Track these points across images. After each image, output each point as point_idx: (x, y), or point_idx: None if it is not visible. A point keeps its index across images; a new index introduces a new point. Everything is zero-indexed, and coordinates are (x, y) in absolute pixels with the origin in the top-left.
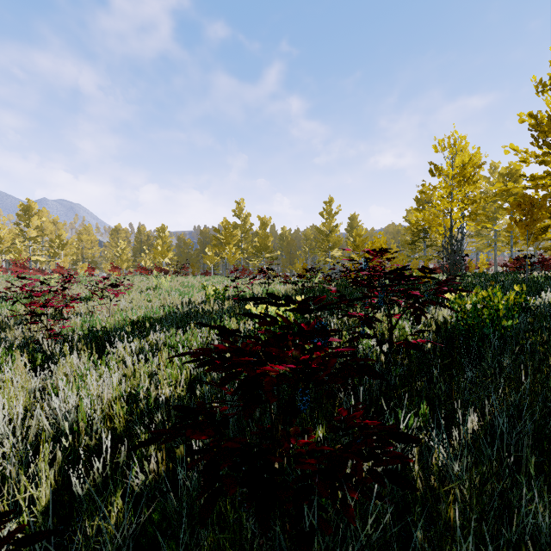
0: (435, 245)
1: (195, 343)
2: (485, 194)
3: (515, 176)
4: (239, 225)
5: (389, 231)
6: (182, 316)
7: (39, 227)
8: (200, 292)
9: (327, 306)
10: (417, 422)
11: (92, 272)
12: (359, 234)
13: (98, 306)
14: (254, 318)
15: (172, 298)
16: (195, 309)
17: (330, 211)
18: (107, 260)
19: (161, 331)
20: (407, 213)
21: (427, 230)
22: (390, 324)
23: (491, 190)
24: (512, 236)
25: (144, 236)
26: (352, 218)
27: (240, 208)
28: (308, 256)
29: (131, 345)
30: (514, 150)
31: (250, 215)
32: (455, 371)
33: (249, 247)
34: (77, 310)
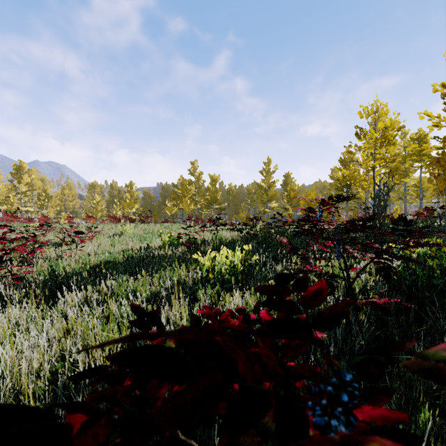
0: (356, 198)
1: (143, 293)
2: (397, 155)
3: (423, 140)
4: (194, 182)
5: (316, 186)
6: (137, 262)
7: (29, 183)
8: (158, 238)
9: (343, 317)
10: (417, 432)
11: (73, 220)
12: (293, 189)
13: (66, 251)
14: (202, 268)
15: (134, 243)
16: (150, 254)
17: (268, 170)
18: (85, 210)
19: (114, 278)
20: (332, 172)
21: (349, 185)
22: (347, 279)
23: (401, 153)
24: (421, 190)
25: (115, 191)
26: (286, 176)
27: (194, 168)
28: (250, 207)
29: (83, 292)
30: (428, 116)
31: (202, 173)
32: (436, 341)
33: (201, 200)
34: (48, 254)
